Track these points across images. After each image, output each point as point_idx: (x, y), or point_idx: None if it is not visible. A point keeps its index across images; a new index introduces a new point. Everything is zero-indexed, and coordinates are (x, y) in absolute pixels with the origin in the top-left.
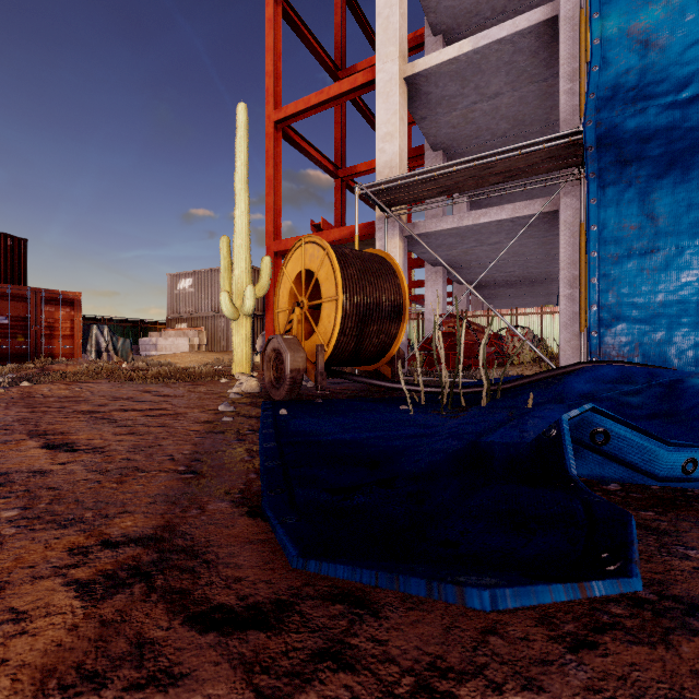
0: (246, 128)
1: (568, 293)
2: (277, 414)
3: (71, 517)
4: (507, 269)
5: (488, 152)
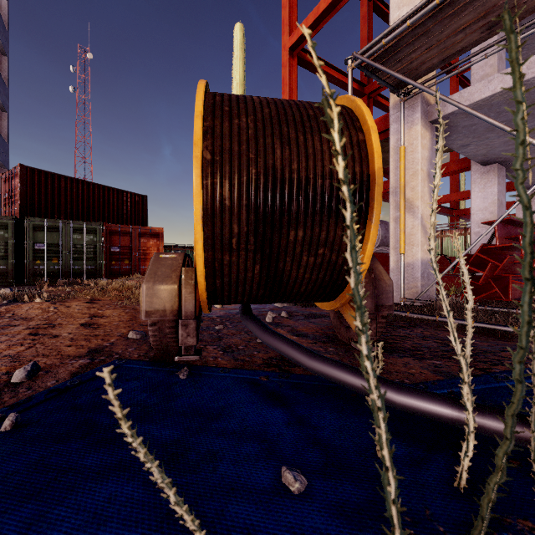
0: (241, 47)
1: None
2: None
3: None
4: None
5: None
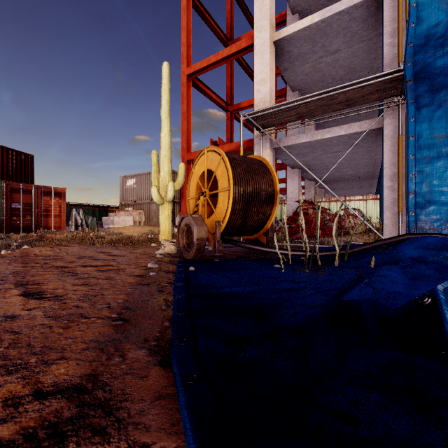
0: (168, 78)
1: (389, 185)
2: (188, 270)
3: (19, 362)
4: (342, 170)
5: (333, 87)
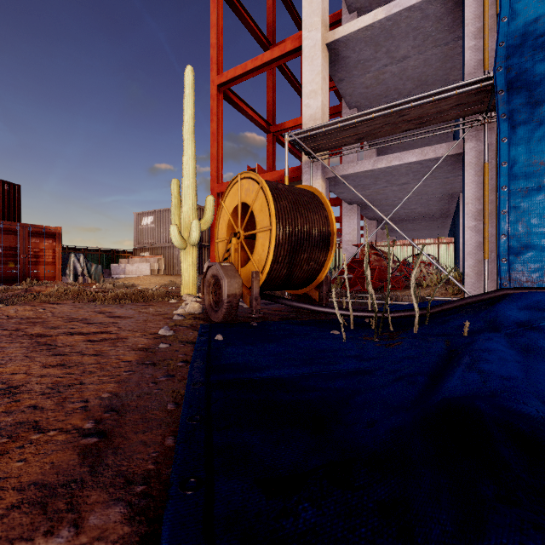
0: (192, 87)
1: (472, 225)
2: (213, 340)
3: None
4: (410, 206)
5: (404, 99)
